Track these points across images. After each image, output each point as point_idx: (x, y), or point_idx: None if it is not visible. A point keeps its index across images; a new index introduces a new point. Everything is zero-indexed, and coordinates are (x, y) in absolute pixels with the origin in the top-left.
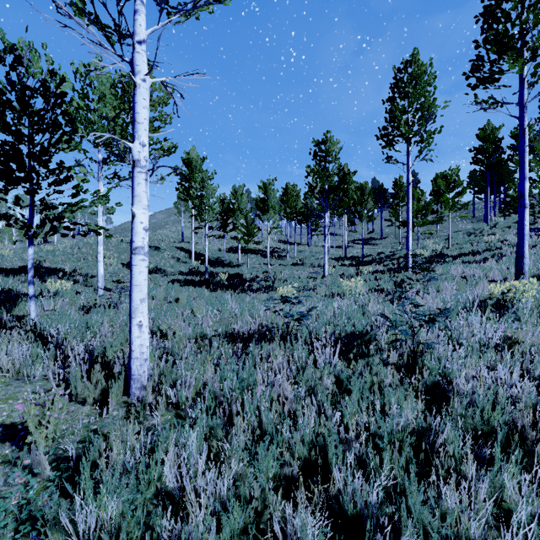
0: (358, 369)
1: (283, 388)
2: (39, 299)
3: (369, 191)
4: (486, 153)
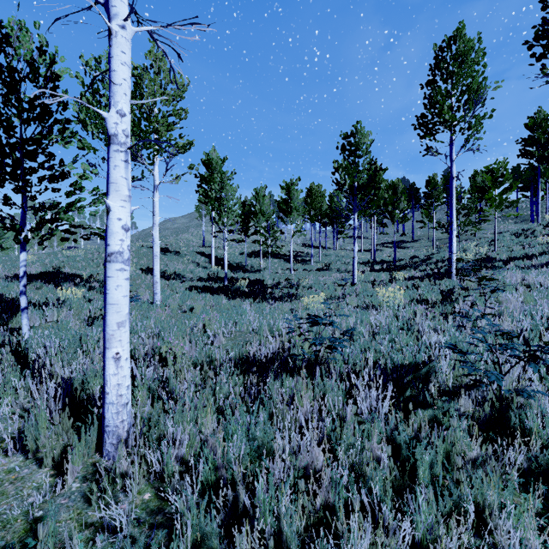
0: (422, 429)
1: (313, 456)
2: (40, 310)
3: (401, 190)
4: (537, 144)
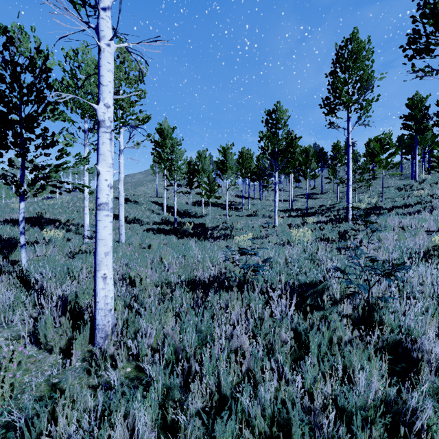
0: (315, 323)
1: (241, 342)
2: (32, 247)
3: (312, 154)
4: (414, 119)
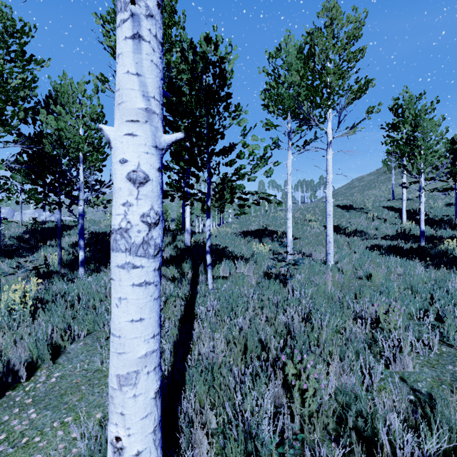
0: None
1: None
2: (231, 263)
3: None
4: None
